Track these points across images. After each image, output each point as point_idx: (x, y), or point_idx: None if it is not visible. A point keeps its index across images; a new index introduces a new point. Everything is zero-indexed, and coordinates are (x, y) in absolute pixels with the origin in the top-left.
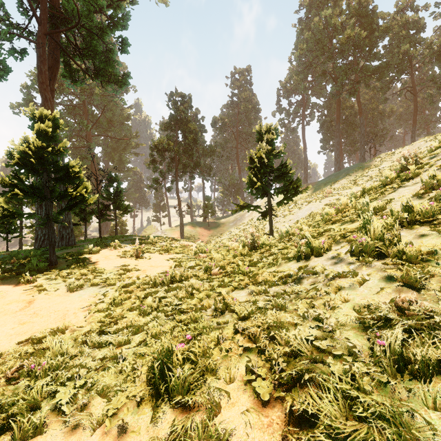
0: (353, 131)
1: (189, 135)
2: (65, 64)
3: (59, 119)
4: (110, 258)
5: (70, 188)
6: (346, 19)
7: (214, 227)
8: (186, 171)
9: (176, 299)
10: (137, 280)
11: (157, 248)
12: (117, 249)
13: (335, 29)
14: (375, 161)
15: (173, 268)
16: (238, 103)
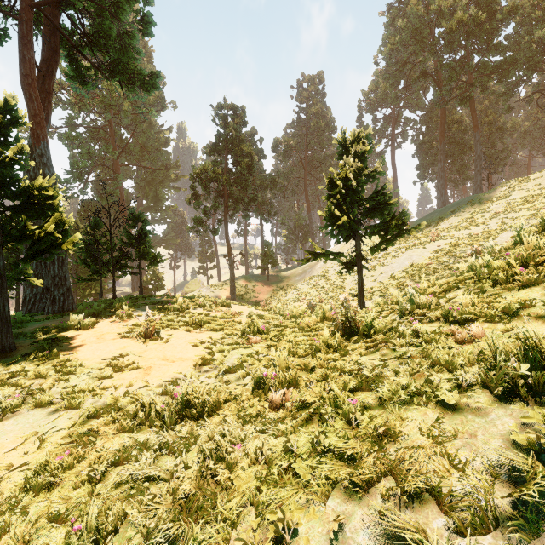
0: (461, 153)
1: (243, 160)
2: (69, 58)
3: (17, 109)
4: (105, 337)
5: (32, 223)
6: (454, 0)
7: (276, 281)
8: (238, 208)
9: (163, 511)
10: (122, 399)
11: (186, 319)
12: (124, 320)
13: (441, 14)
14: (499, 191)
15: (200, 366)
16: (307, 120)
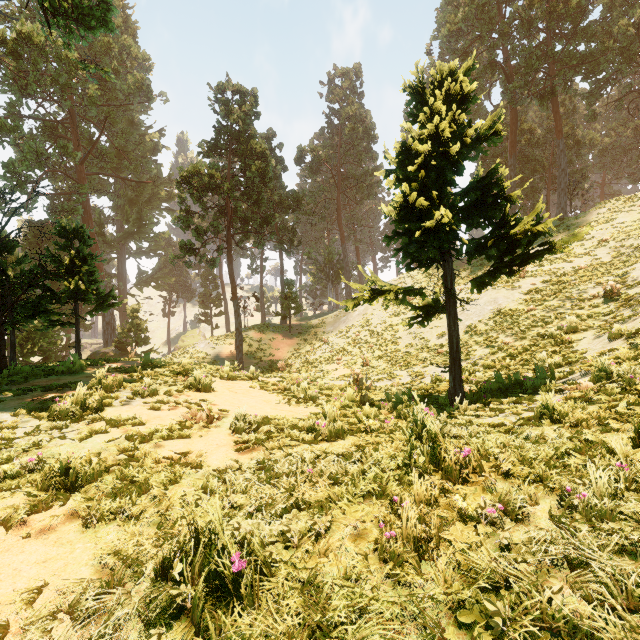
0: (533, 172)
1: (253, 163)
2: None
3: None
4: None
5: None
6: None
7: (300, 333)
8: (247, 232)
9: None
10: None
11: (70, 445)
12: None
13: None
14: (597, 214)
15: None
16: (341, 124)
